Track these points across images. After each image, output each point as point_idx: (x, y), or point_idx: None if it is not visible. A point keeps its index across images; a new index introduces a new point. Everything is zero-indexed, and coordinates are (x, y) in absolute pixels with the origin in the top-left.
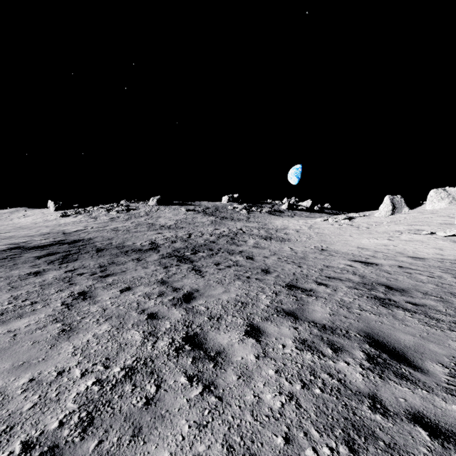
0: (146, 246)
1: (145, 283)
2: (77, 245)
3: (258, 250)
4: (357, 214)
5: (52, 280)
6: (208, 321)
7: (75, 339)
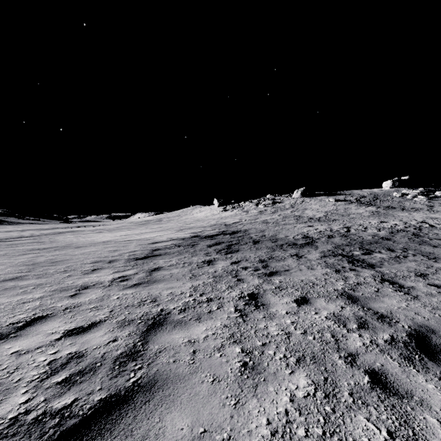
0: (300, 240)
1: (323, 294)
2: (236, 236)
3: None
4: None
5: (221, 272)
6: None
7: (265, 397)
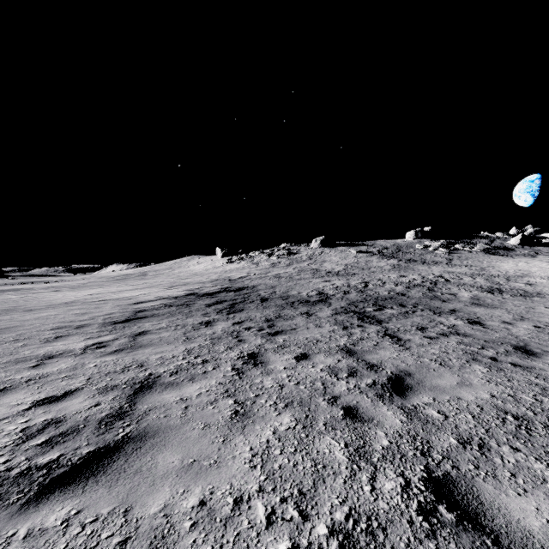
0: (313, 296)
1: (324, 349)
2: (242, 293)
3: (483, 309)
4: None
5: (221, 333)
6: (461, 449)
7: (251, 433)
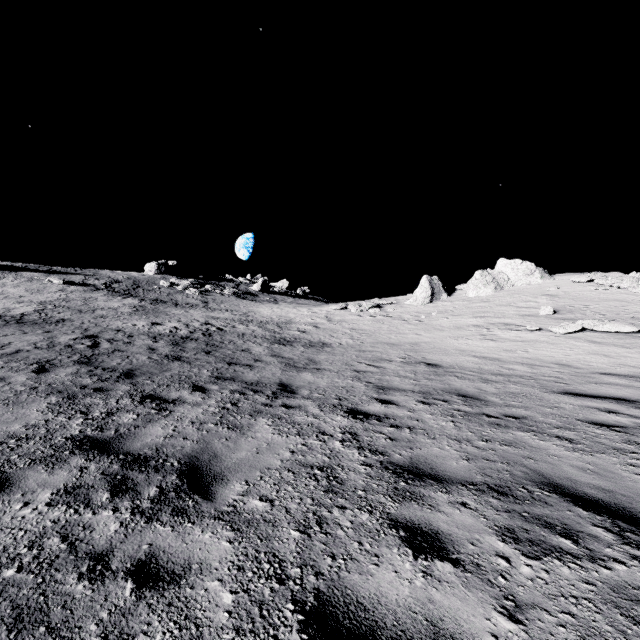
0: None
1: None
2: None
3: (315, 375)
4: (385, 301)
5: None
6: None
7: None
